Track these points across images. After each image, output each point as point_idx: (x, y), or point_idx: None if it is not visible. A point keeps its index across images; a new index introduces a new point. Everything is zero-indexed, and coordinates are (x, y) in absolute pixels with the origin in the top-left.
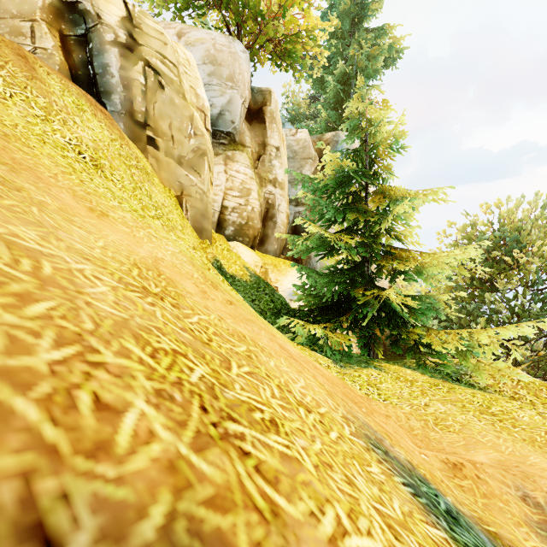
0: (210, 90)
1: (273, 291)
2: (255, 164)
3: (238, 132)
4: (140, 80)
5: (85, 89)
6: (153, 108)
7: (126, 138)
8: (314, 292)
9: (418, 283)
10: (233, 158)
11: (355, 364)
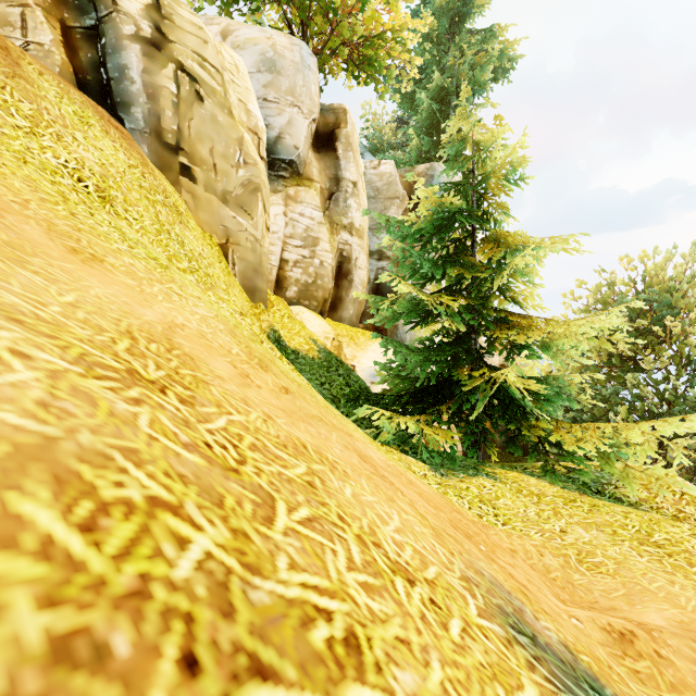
0: (266, 105)
1: (348, 371)
2: (326, 204)
3: (303, 162)
4: (170, 88)
5: (95, 99)
6: (188, 126)
7: (150, 164)
8: (403, 373)
9: (535, 360)
10: (296, 196)
11: (460, 471)
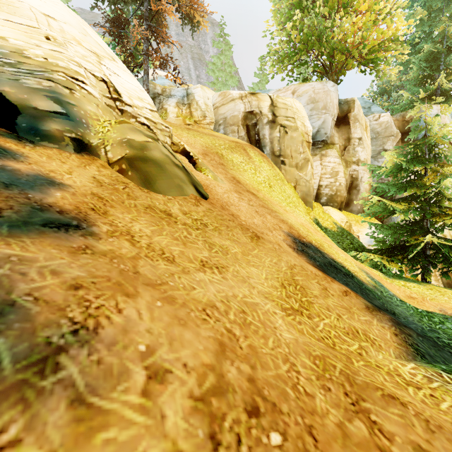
0: (311, 119)
1: (353, 237)
2: (342, 153)
3: (329, 138)
4: (278, 135)
5: (255, 146)
6: (283, 145)
7: (273, 165)
8: (379, 238)
9: None
10: (326, 154)
11: (402, 280)
